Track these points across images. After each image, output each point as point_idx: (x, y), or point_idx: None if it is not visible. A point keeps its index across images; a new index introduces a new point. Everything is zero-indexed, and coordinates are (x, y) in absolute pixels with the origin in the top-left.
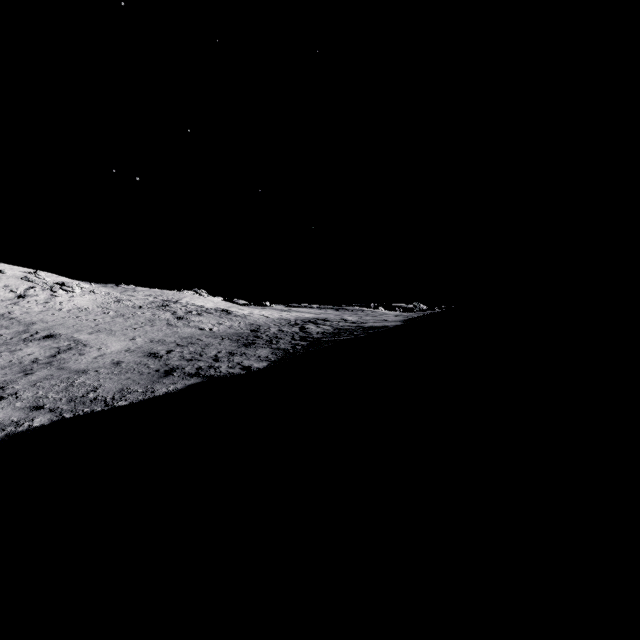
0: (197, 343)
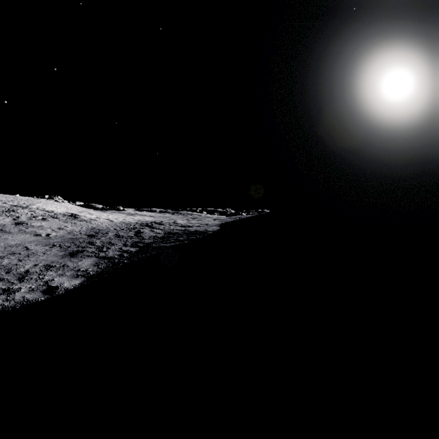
0: (19, 253)
